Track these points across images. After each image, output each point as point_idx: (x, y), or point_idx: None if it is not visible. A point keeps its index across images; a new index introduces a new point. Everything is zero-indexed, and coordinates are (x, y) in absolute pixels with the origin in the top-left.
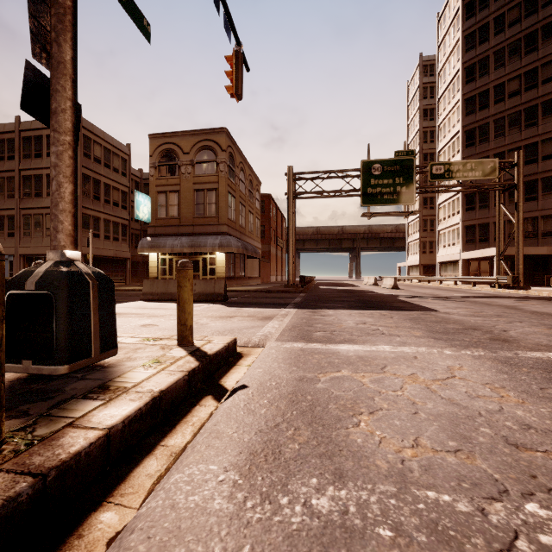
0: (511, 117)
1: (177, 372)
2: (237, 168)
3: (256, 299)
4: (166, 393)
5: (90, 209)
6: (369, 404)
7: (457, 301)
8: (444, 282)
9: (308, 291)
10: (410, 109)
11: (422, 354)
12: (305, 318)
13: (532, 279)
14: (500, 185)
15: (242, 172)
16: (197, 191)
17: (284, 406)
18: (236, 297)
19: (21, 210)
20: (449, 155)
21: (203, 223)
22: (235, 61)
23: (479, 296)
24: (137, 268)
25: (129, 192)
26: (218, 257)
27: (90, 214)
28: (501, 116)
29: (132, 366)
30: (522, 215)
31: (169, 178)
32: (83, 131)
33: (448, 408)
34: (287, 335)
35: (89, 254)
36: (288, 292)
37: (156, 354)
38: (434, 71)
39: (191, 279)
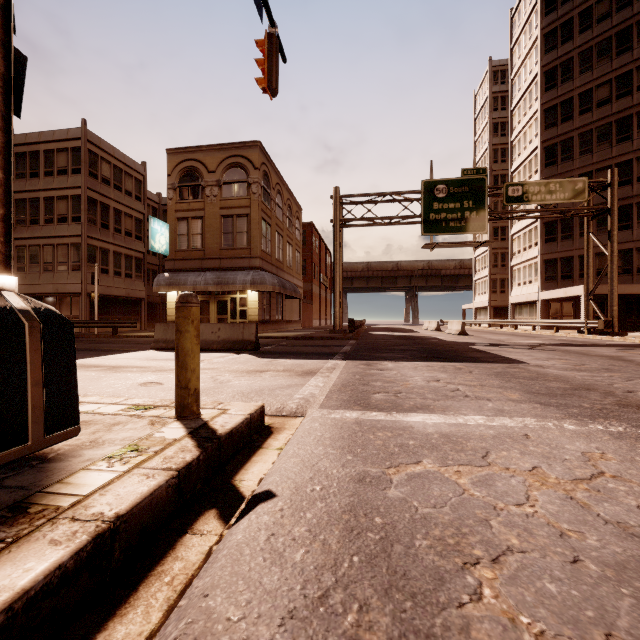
0: (600, 130)
1: (159, 471)
2: (273, 190)
3: (295, 348)
4: (129, 519)
5: (97, 239)
6: (485, 536)
7: (545, 350)
8: (519, 327)
9: (358, 337)
10: (478, 124)
11: (533, 429)
12: (358, 373)
13: (624, 324)
14: (589, 210)
15: (279, 195)
16: (224, 217)
17: (336, 543)
18: (271, 345)
19: (14, 240)
20: (525, 176)
21: (231, 256)
22: (268, 46)
23: (569, 343)
24: (155, 310)
25: (145, 220)
26: (250, 297)
27: (97, 245)
28: (588, 129)
29: (90, 459)
30: (616, 245)
31: (191, 202)
32: (88, 146)
33: (629, 547)
34: (336, 399)
35: (94, 293)
36: (334, 339)
37: (139, 433)
38: (506, 78)
39: (197, 320)
